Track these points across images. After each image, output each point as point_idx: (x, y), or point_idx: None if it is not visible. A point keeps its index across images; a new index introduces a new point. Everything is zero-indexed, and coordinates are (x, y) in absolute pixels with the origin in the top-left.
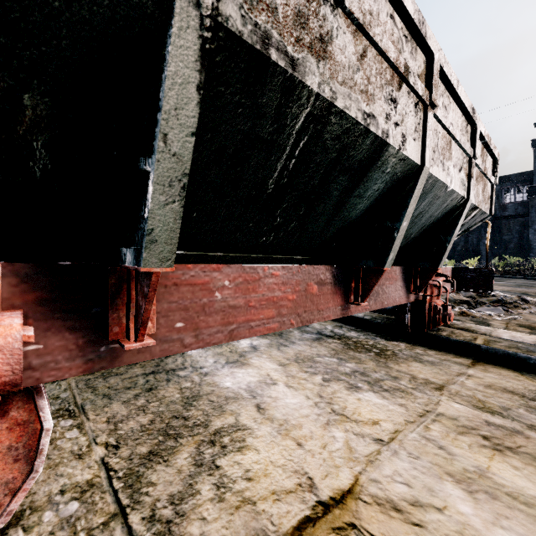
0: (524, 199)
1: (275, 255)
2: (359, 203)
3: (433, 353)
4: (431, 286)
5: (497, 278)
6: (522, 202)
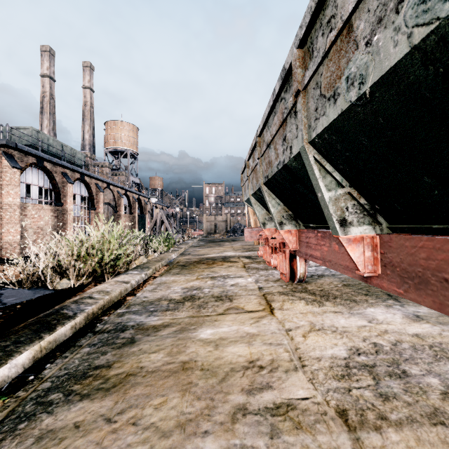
0: None
1: None
2: None
3: None
4: None
5: None
6: None
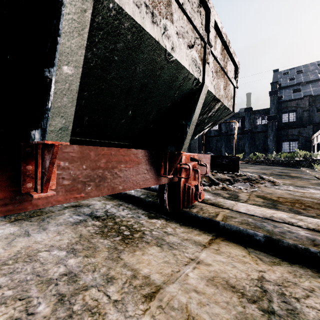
0: (266, 123)
1: None
2: None
3: (180, 231)
4: (187, 169)
5: (252, 165)
6: (264, 124)
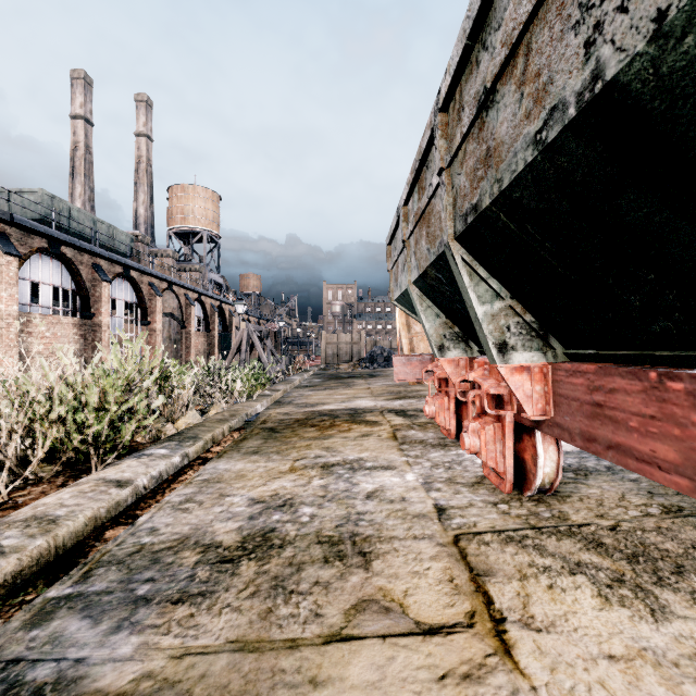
0: None
1: None
2: None
3: None
4: None
5: None
6: None
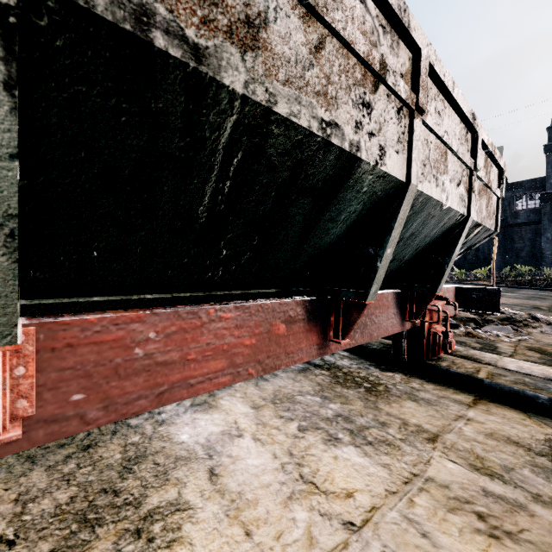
0: (536, 206)
1: (231, 291)
2: (333, 228)
3: (431, 388)
4: (430, 311)
5: (508, 289)
6: (534, 209)
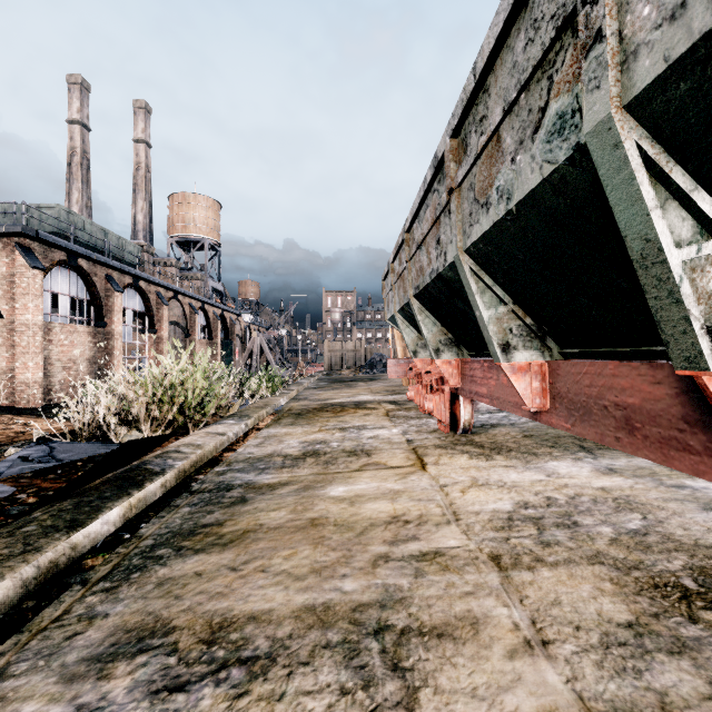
0: None
1: None
2: None
3: None
4: None
5: None
6: None
